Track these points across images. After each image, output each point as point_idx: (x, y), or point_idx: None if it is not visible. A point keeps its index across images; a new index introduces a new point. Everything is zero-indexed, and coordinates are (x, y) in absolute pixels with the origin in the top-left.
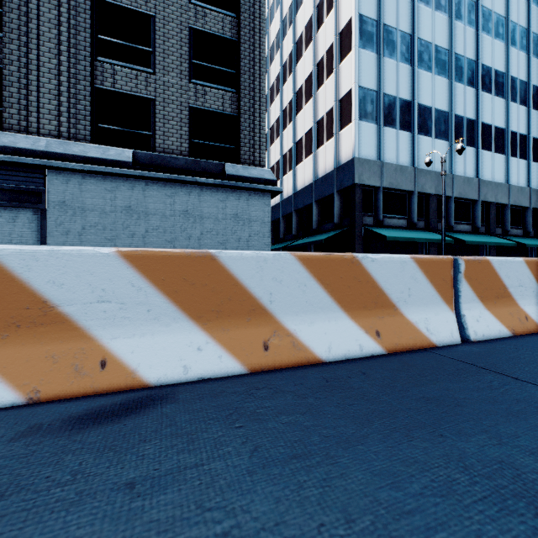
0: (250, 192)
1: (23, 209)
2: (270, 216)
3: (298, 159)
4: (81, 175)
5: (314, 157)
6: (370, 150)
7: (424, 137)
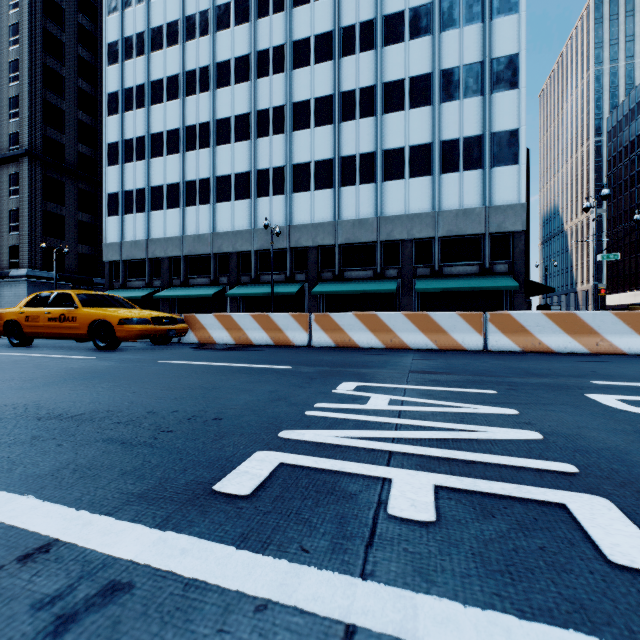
0: (20, 282)
1: None
2: (27, 293)
3: None
4: None
5: None
6: (115, 235)
7: (158, 212)
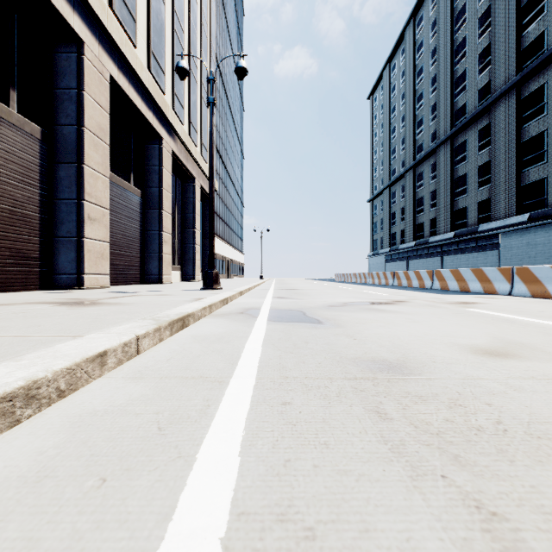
0: None
1: (495, 251)
2: None
3: None
4: (510, 232)
5: None
6: None
7: None
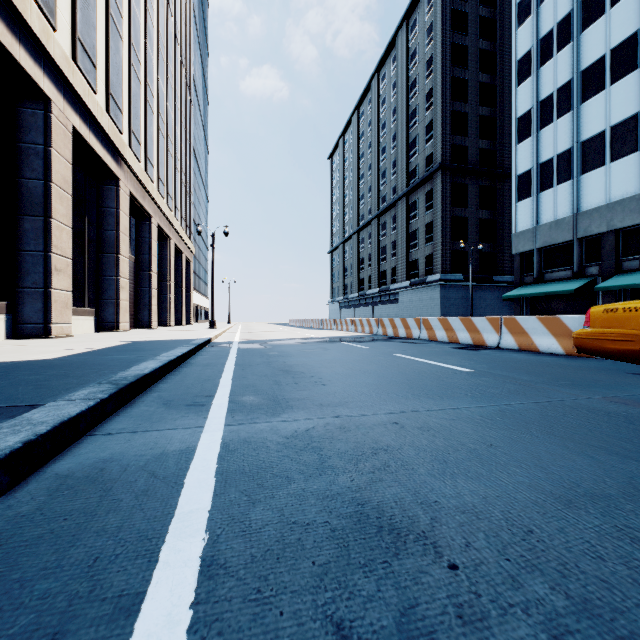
0: (434, 286)
1: (397, 304)
2: (440, 296)
3: None
4: (403, 292)
5: None
6: (526, 221)
7: (593, 171)
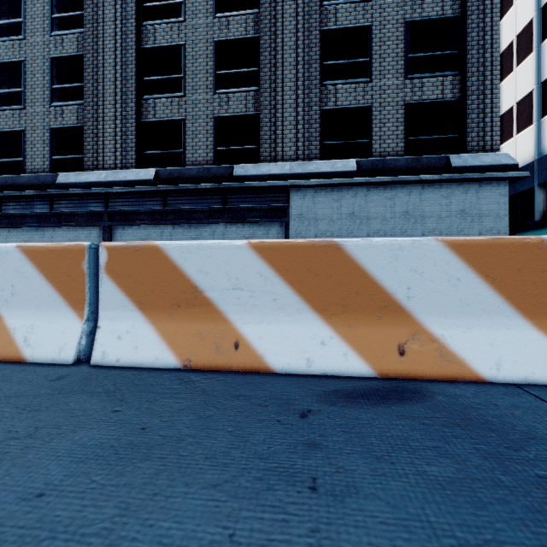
0: (480, 182)
1: (273, 223)
2: (506, 208)
3: (502, 136)
4: (313, 189)
5: (537, 128)
6: None
7: None
